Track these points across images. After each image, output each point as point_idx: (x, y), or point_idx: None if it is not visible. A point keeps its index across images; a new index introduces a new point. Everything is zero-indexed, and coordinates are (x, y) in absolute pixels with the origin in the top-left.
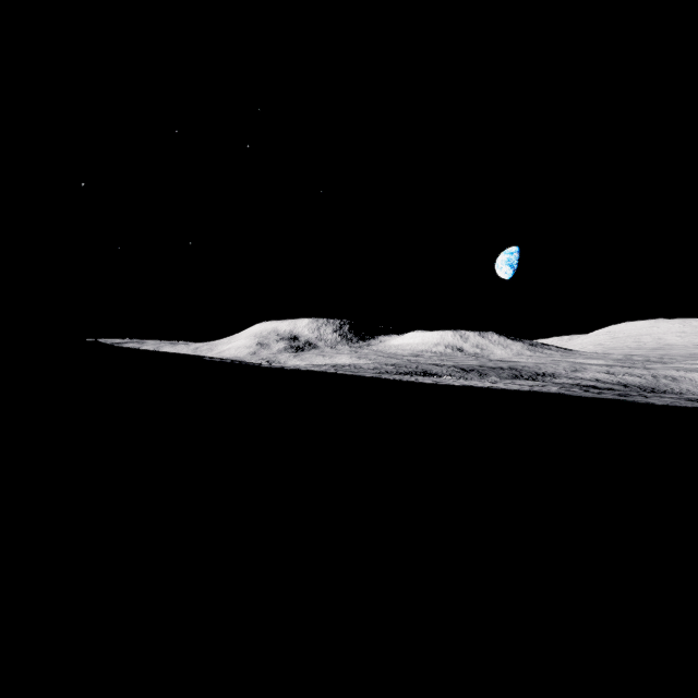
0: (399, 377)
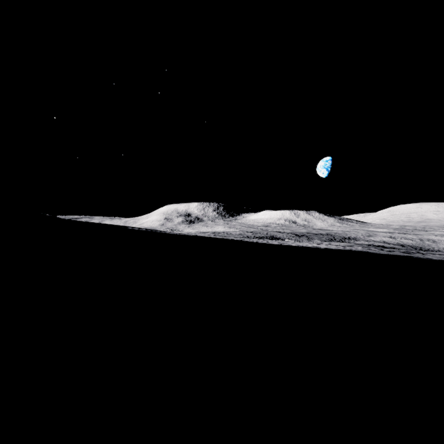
0: (256, 240)
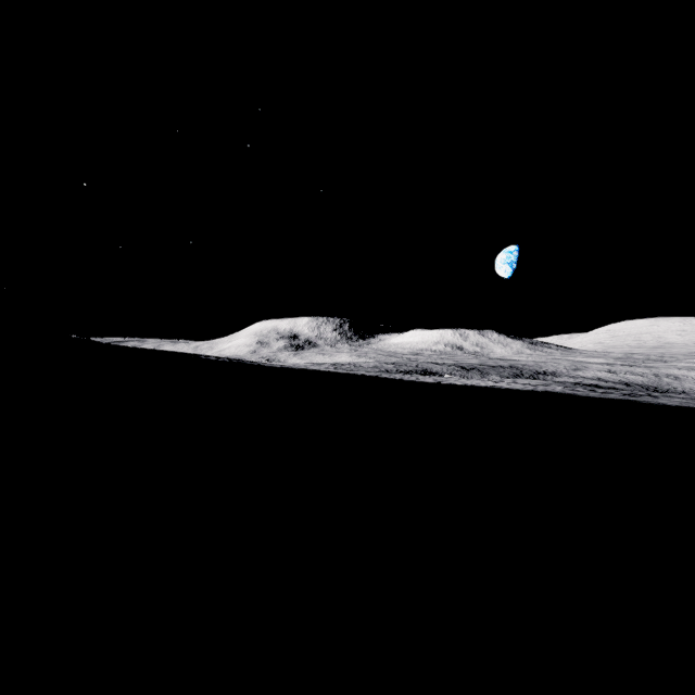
0: (400, 376)
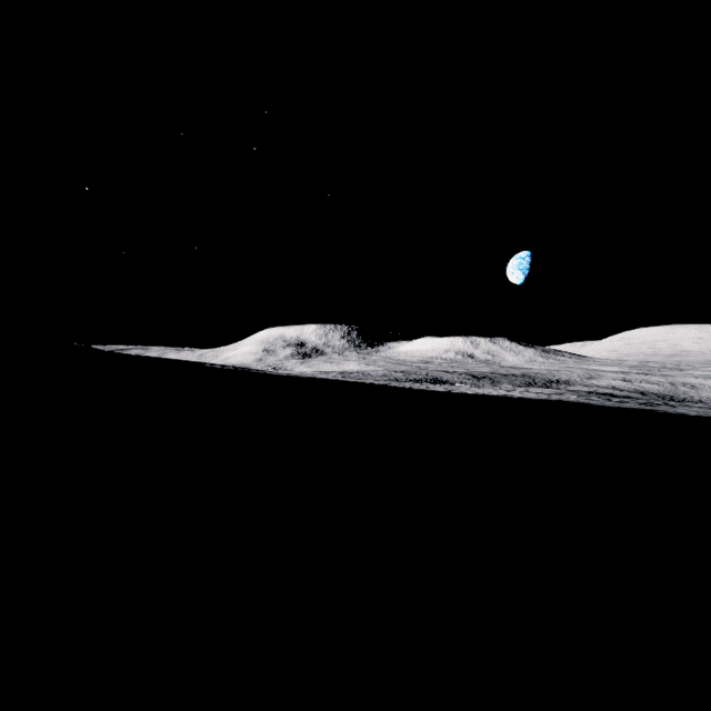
0: (409, 385)
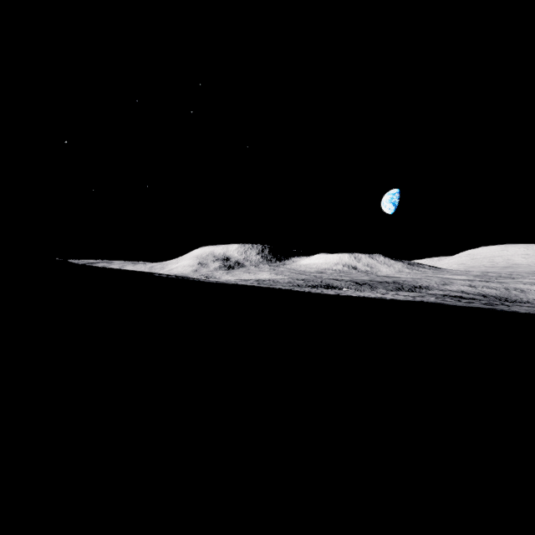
0: (308, 290)
